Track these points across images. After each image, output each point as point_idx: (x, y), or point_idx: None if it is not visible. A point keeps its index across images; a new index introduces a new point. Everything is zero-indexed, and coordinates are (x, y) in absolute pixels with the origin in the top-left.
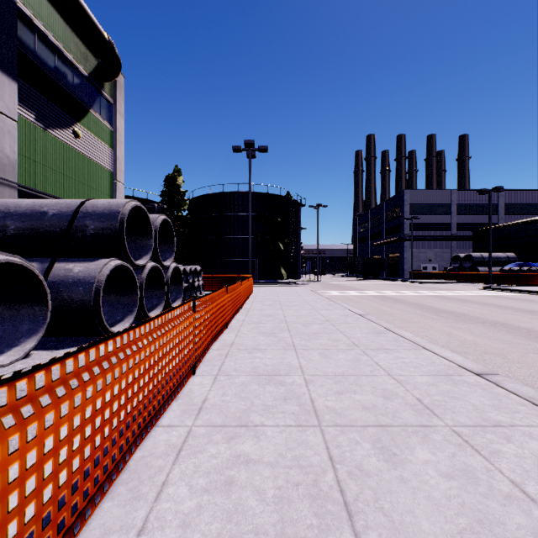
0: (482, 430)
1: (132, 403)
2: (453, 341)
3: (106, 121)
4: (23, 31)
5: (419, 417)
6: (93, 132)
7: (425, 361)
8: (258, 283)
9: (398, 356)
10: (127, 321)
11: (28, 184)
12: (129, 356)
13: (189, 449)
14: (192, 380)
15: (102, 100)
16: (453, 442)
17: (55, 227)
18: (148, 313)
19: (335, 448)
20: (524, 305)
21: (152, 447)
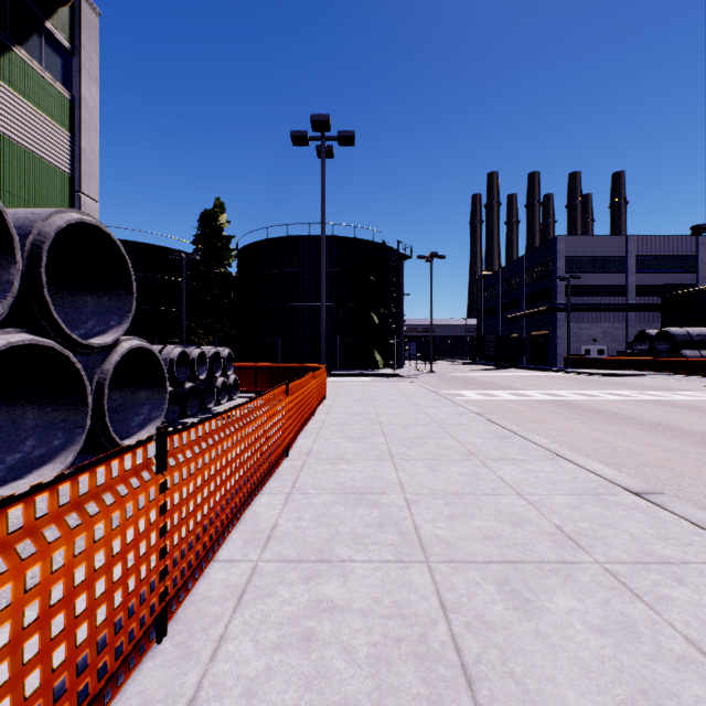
0: None
1: None
2: None
3: (56, 80)
4: None
5: None
6: (23, 92)
7: None
8: (339, 375)
9: None
10: None
11: None
12: None
13: None
14: None
15: (49, 40)
16: None
17: None
18: (24, 474)
19: None
20: None
21: None
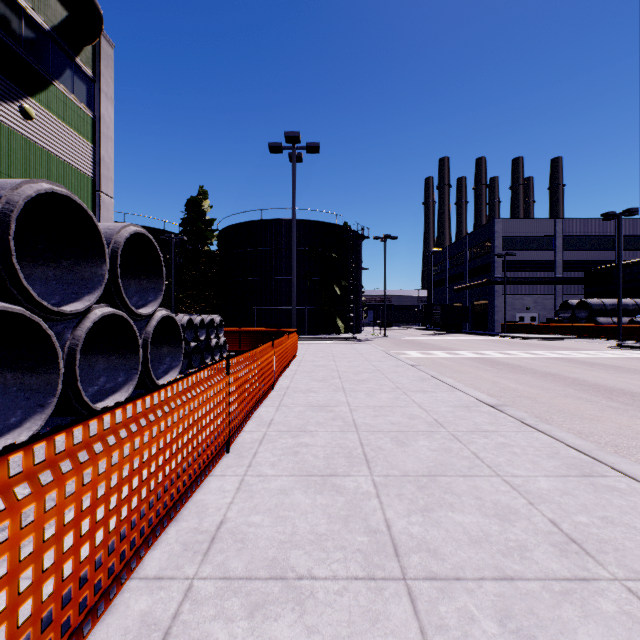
0: None
1: None
2: None
3: (83, 104)
4: None
5: None
6: (60, 116)
7: None
8: (307, 339)
9: None
10: (27, 428)
11: None
12: None
13: None
14: None
15: (77, 72)
16: None
17: None
18: (104, 398)
19: None
20: None
21: None
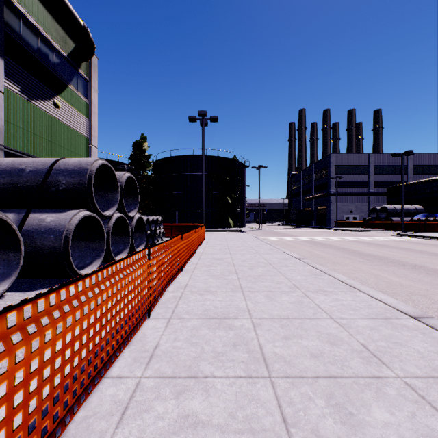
0: (435, 383)
1: (71, 363)
2: (381, 283)
3: (82, 95)
4: (9, 16)
5: (368, 366)
6: (71, 104)
7: (362, 304)
8: (210, 231)
9: (336, 299)
10: (95, 264)
11: (14, 147)
12: (67, 314)
13: (135, 407)
14: (146, 323)
15: (79, 77)
16: (409, 398)
17: (31, 182)
18: (115, 256)
19: (288, 406)
20: (434, 249)
21: (97, 404)
